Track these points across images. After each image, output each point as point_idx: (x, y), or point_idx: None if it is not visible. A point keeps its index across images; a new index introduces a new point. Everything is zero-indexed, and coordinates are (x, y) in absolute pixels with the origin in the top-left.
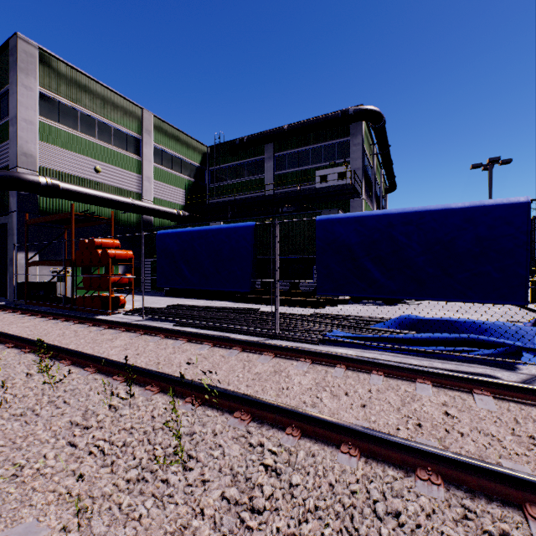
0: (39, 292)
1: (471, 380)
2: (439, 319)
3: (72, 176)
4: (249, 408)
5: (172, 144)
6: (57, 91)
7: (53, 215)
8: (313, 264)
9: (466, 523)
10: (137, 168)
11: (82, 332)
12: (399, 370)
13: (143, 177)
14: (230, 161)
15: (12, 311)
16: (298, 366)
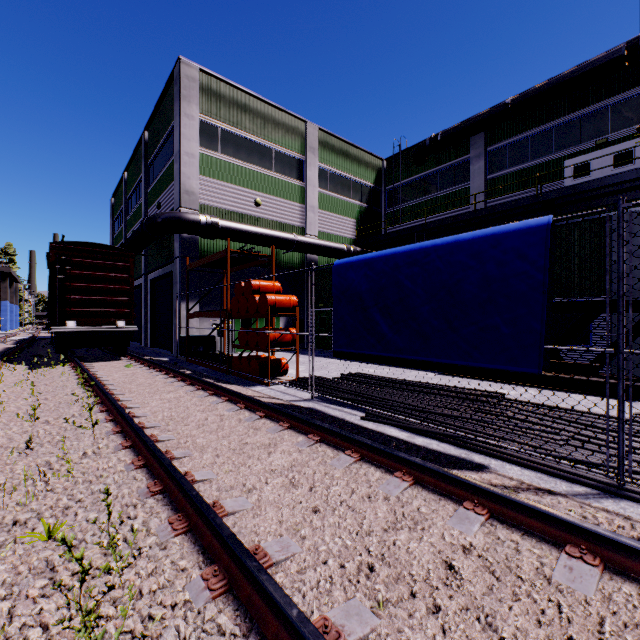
0: (199, 348)
1: None
2: None
3: (232, 212)
4: None
5: (339, 162)
6: (217, 116)
7: (209, 256)
8: (597, 312)
9: None
10: (300, 197)
11: (228, 422)
12: None
13: (307, 207)
14: (415, 172)
15: (166, 372)
16: None
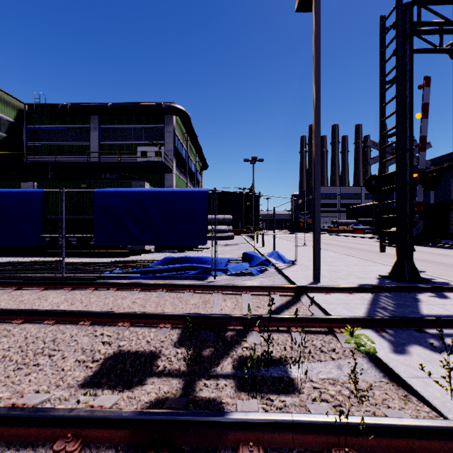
0: None
1: (161, 285)
2: (182, 257)
3: None
4: None
5: None
6: None
7: None
8: None
9: (87, 334)
10: None
11: None
12: (127, 286)
13: None
14: (53, 123)
15: None
16: (60, 292)
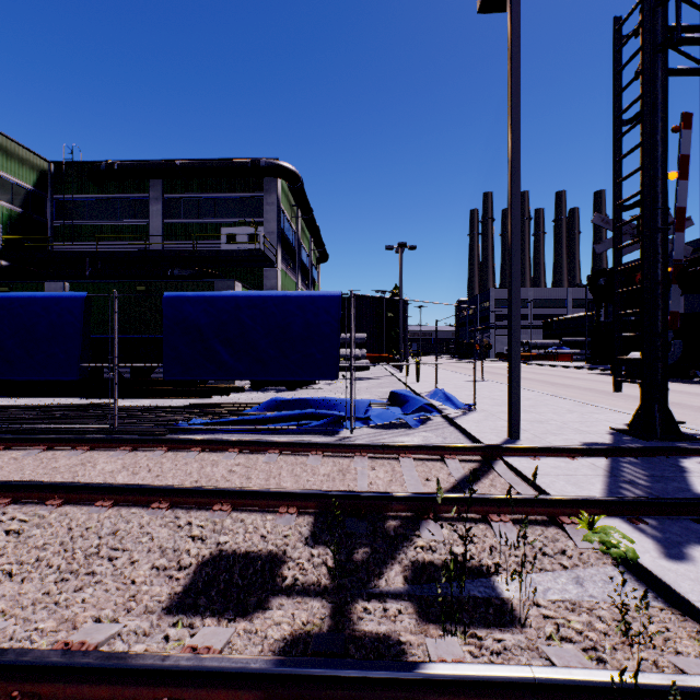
0: None
1: (271, 443)
2: (298, 399)
3: None
4: (14, 493)
5: None
6: None
7: None
8: None
9: (166, 523)
10: None
11: None
12: (217, 444)
13: None
14: (92, 191)
15: None
16: (114, 455)
